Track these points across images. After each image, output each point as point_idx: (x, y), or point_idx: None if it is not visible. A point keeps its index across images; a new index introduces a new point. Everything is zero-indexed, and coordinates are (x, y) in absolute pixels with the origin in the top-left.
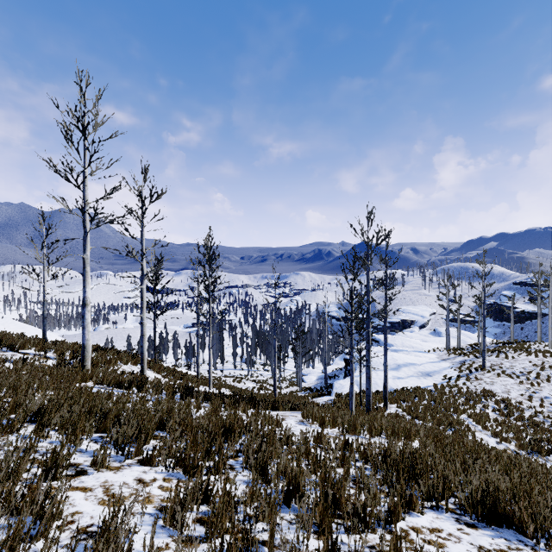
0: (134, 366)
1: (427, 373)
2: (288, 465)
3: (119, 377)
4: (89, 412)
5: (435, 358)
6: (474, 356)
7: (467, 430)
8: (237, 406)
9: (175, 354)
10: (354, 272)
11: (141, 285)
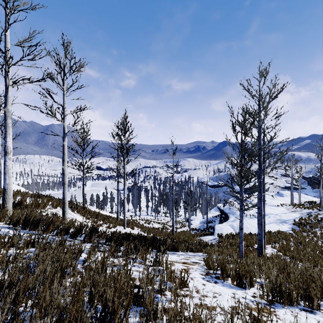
0: None
1: (283, 221)
2: None
3: (25, 218)
4: None
5: (286, 210)
6: (317, 209)
7: None
8: (137, 251)
9: (111, 205)
10: (245, 129)
11: (63, 141)
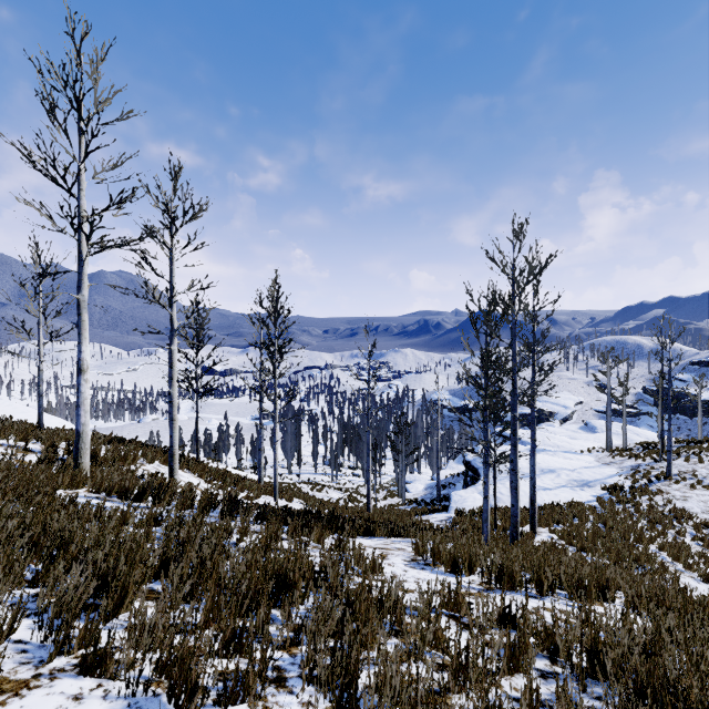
0: (165, 465)
1: (585, 483)
2: (406, 706)
3: (125, 481)
4: (34, 544)
5: (594, 461)
6: (652, 459)
7: (663, 571)
8: (308, 532)
9: (238, 452)
10: (491, 326)
11: (170, 345)
